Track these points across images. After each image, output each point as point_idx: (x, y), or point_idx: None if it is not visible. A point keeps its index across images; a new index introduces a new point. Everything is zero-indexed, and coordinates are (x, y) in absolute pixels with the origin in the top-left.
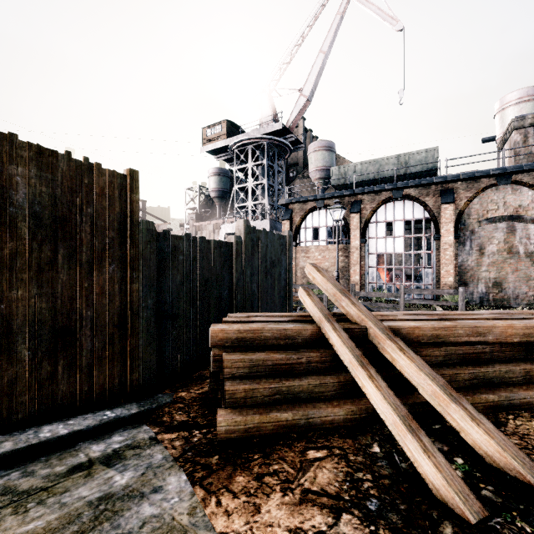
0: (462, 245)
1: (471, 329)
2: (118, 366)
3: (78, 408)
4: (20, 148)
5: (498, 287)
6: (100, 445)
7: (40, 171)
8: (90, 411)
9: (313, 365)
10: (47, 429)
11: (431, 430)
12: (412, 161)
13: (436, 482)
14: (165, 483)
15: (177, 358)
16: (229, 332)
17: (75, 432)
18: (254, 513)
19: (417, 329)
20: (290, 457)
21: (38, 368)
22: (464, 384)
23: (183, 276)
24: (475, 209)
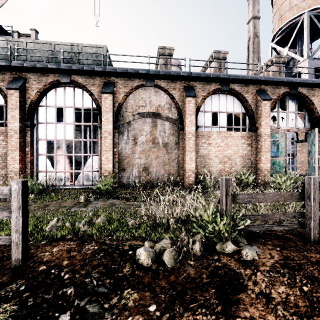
0: (122, 135)
1: None
2: None
3: None
4: None
5: (146, 171)
6: None
7: None
8: None
9: None
10: None
11: None
12: (84, 53)
13: None
14: None
15: None
16: None
17: None
18: None
19: None
20: None
21: None
22: None
23: None
24: (130, 103)
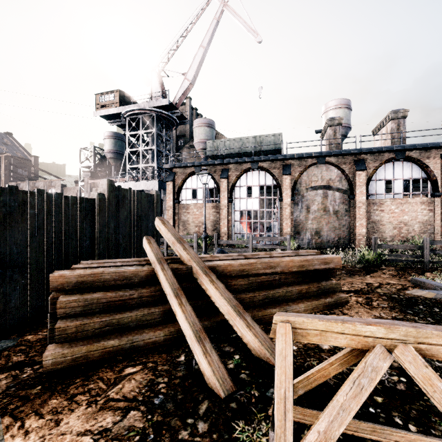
0: (296, 205)
1: (266, 264)
2: None
3: None
4: None
5: (318, 235)
6: None
7: None
8: None
9: (144, 299)
10: None
11: (229, 339)
12: (265, 142)
13: (208, 374)
14: None
15: (27, 304)
16: (70, 277)
17: None
18: (52, 427)
19: (229, 266)
20: (108, 376)
21: None
22: (259, 303)
23: (34, 229)
24: (304, 179)
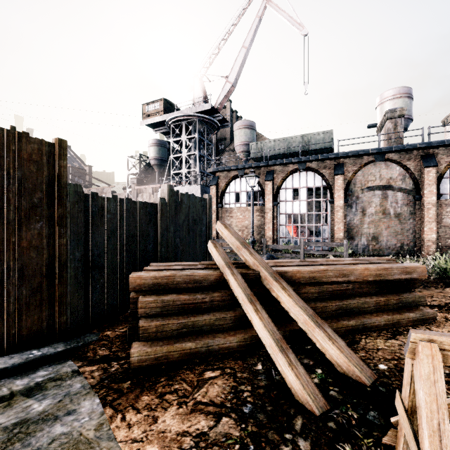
0: (350, 208)
1: (338, 272)
2: (46, 311)
3: (5, 349)
4: None
5: (375, 240)
6: (24, 379)
7: None
8: (18, 351)
9: (215, 303)
10: None
11: (304, 350)
12: (313, 140)
13: (296, 388)
14: (79, 407)
15: (104, 302)
16: (146, 278)
17: None
18: (151, 424)
19: (298, 273)
20: (190, 378)
21: None
22: (332, 314)
23: (110, 232)
24: (359, 179)
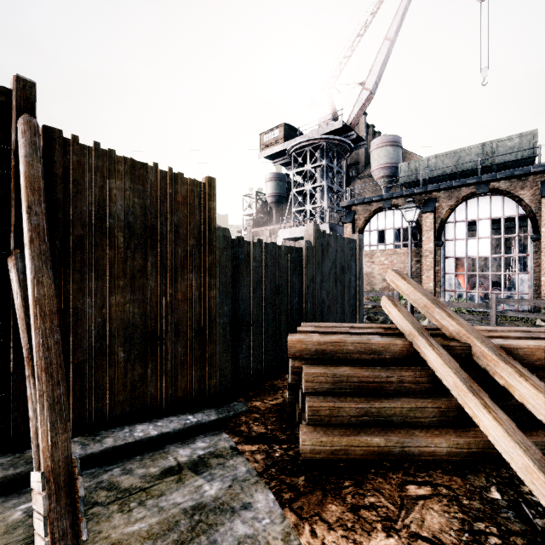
0: None
1: None
2: (198, 372)
3: (163, 410)
4: (117, 163)
5: None
6: (186, 449)
7: (133, 183)
8: (174, 414)
9: (405, 385)
10: (139, 428)
11: None
12: (501, 149)
13: None
14: (253, 500)
15: (250, 366)
16: (308, 343)
17: (163, 434)
18: None
19: (539, 351)
20: (387, 490)
21: (132, 370)
22: None
23: (255, 283)
24: None
